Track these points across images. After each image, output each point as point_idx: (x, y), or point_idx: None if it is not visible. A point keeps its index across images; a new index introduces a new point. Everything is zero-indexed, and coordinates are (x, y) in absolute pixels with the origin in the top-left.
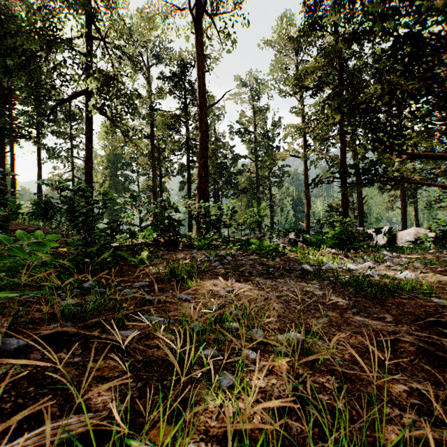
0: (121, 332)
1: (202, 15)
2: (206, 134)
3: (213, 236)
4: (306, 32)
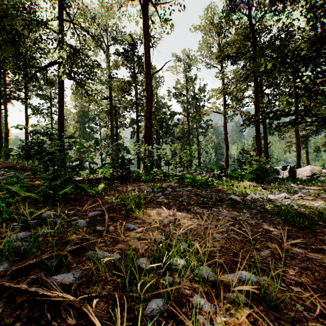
0: (60, 276)
1: (147, 4)
2: (150, 94)
3: (156, 172)
4: (229, 12)
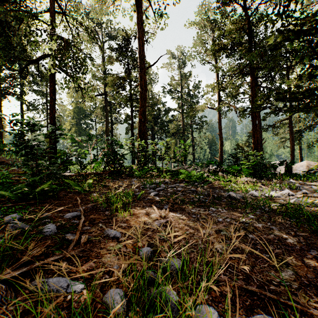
0: None
1: None
2: (145, 89)
3: (150, 167)
4: (225, 1)
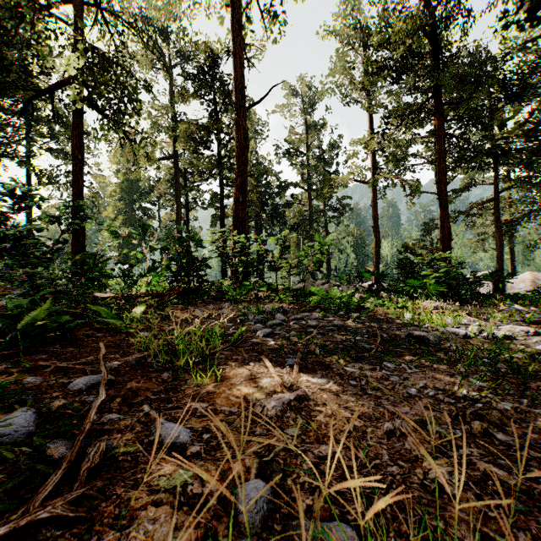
0: None
1: None
2: (244, 144)
3: (254, 283)
4: None
